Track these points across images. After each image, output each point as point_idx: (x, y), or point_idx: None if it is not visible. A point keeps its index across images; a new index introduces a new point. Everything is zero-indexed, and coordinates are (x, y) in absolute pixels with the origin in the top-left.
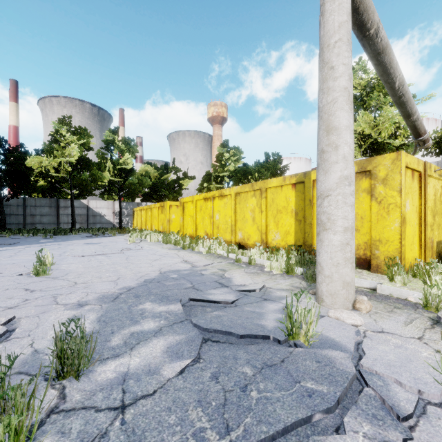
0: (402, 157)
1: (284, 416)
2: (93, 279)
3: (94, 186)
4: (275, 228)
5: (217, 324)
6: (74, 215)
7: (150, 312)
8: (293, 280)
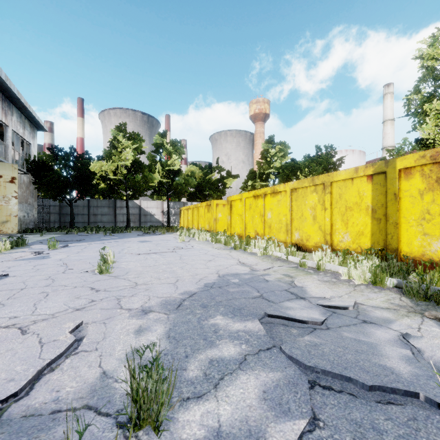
0: None
1: None
2: (152, 280)
3: (146, 187)
4: (343, 228)
5: (321, 360)
6: (128, 215)
7: (225, 330)
8: (387, 295)
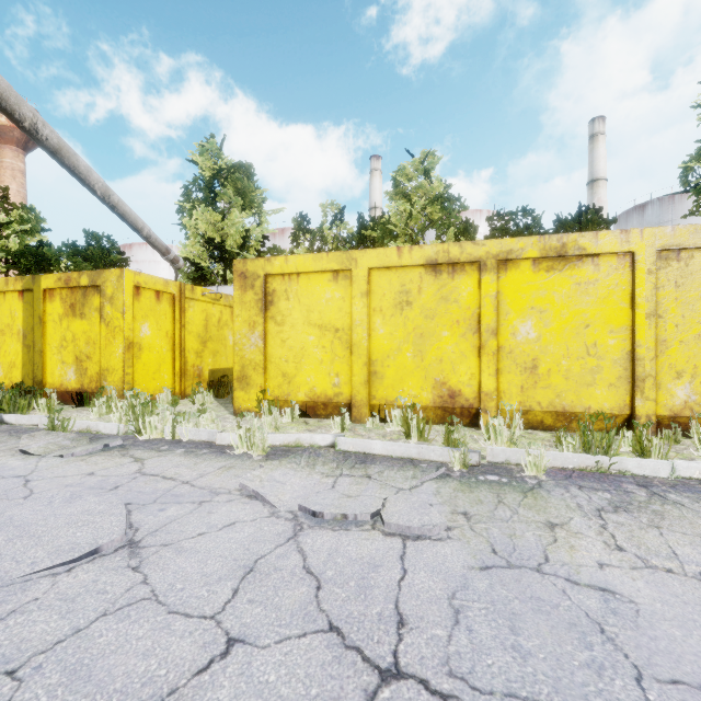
0: (126, 276)
1: None
2: None
3: None
4: None
5: None
6: None
7: None
8: None
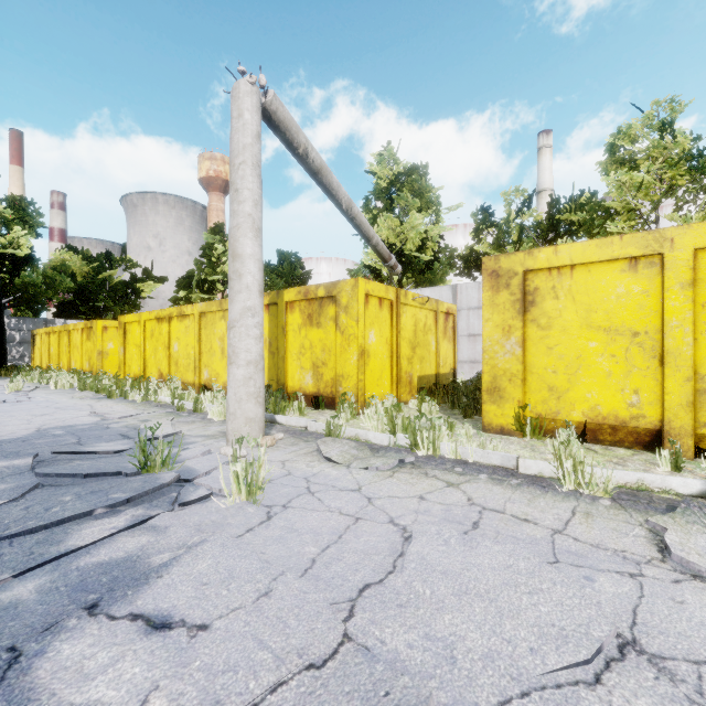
0: (360, 284)
1: (67, 514)
2: None
3: None
4: None
5: (66, 470)
6: None
7: None
8: None
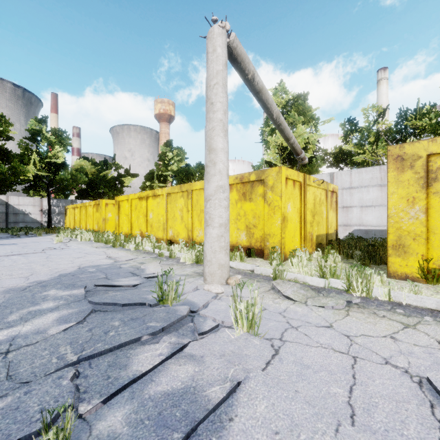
0: (282, 171)
1: (123, 340)
2: (2, 276)
3: (15, 181)
4: (199, 225)
5: (108, 300)
6: None
7: (53, 296)
8: (198, 268)
